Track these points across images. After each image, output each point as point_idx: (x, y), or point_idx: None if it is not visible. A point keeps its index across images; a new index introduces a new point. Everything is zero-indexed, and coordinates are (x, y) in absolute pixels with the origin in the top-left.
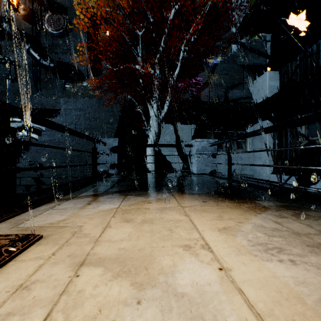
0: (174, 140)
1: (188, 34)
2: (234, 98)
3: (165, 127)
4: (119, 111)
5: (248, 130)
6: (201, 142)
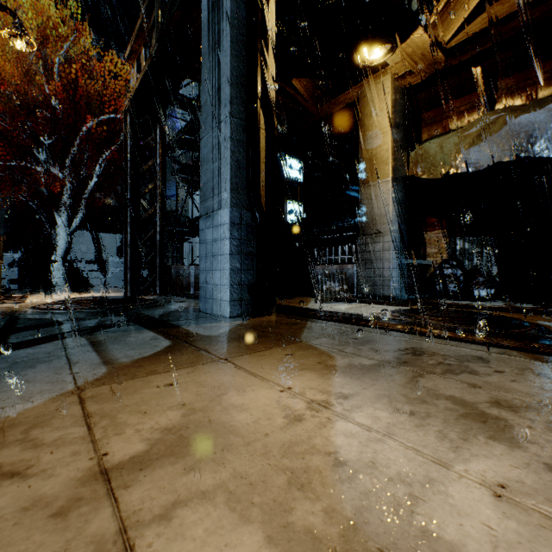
0: (93, 251)
1: (104, 156)
2: (170, 209)
3: (80, 234)
4: (3, 209)
5: (184, 245)
6: (115, 260)
